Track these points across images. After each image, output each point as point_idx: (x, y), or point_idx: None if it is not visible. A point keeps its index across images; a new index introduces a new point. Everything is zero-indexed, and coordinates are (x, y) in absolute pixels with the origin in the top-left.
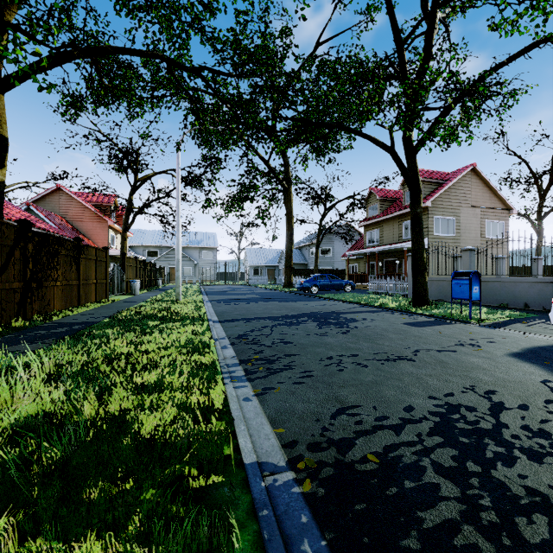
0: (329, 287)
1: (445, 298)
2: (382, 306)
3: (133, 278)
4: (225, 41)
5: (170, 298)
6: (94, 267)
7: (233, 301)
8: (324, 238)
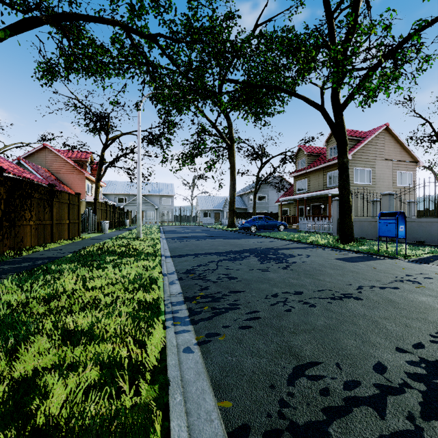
0: (266, 227)
1: (366, 236)
2: (313, 243)
3: (103, 219)
4: (176, 8)
5: (133, 236)
6: (67, 209)
7: (185, 238)
8: (260, 188)
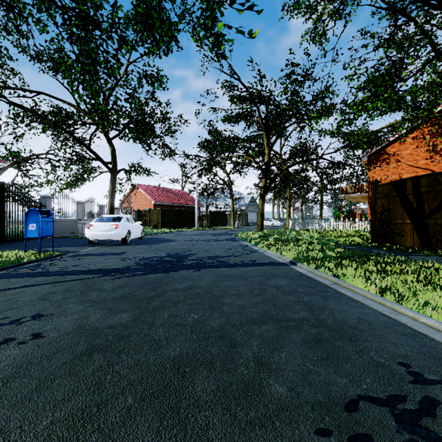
0: None
1: None
2: None
3: None
4: None
5: None
6: None
7: None
8: None
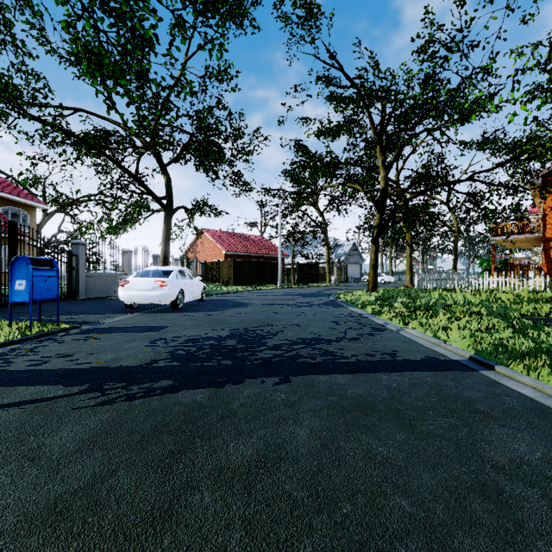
0: None
1: None
2: None
3: None
4: None
5: None
6: None
7: None
8: None
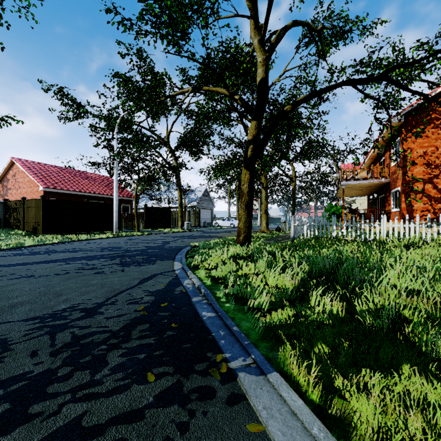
0: None
1: None
2: None
3: None
4: None
5: None
6: None
7: None
8: None
